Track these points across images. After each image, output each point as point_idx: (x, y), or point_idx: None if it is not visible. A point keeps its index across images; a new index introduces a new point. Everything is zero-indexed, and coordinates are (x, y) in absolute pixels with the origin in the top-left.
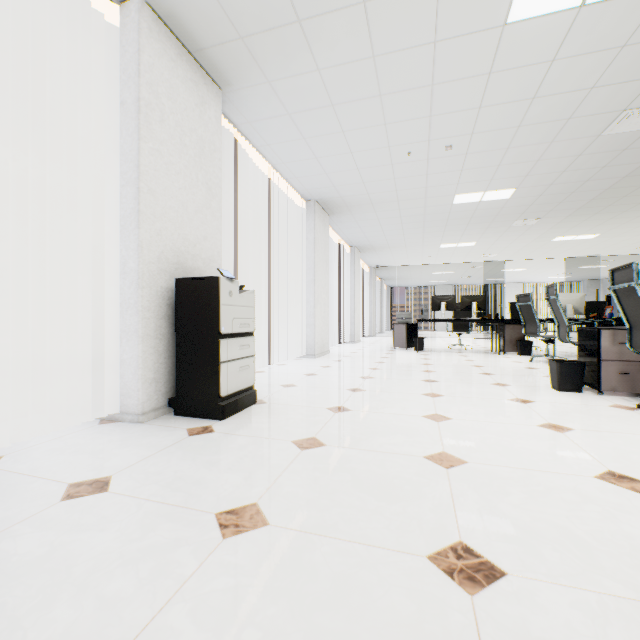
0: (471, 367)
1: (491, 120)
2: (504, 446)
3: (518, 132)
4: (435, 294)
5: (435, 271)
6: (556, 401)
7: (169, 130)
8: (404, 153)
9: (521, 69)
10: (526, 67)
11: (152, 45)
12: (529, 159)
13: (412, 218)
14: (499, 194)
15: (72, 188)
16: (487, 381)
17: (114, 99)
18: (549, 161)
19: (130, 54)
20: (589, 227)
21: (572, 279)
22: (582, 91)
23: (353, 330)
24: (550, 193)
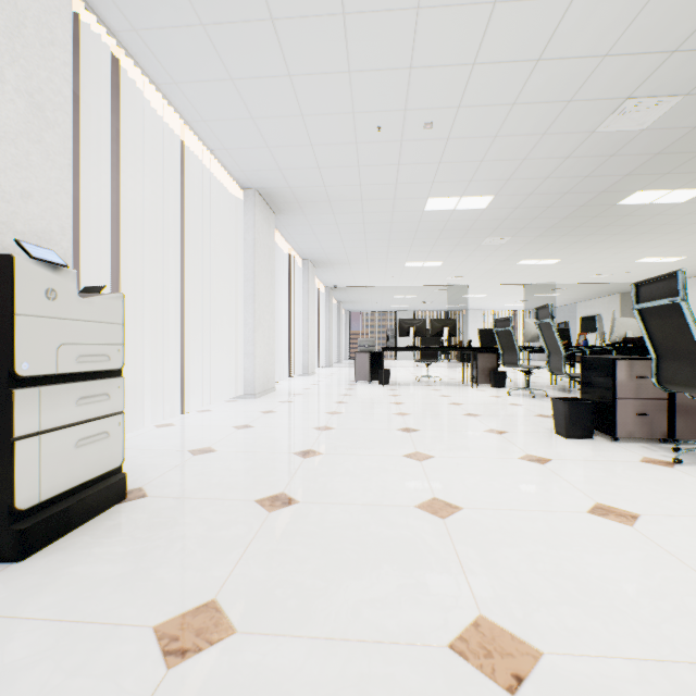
0: (450, 406)
1: (484, 88)
2: (575, 578)
3: (511, 113)
4: (396, 320)
5: (397, 294)
6: (576, 457)
7: None
8: (373, 127)
9: (534, 4)
10: (541, 1)
11: None
12: (515, 156)
13: (377, 226)
14: (476, 202)
15: None
16: (478, 427)
17: None
18: (535, 162)
19: None
20: (554, 251)
21: (525, 307)
22: (594, 59)
23: (307, 360)
24: (527, 206)
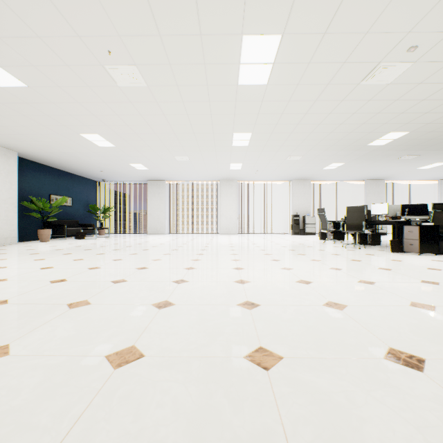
0: None
1: None
2: None
3: None
4: None
5: None
6: None
7: (371, 194)
8: None
9: None
10: None
11: (368, 184)
12: None
13: None
14: None
15: (358, 204)
16: None
17: (363, 193)
18: None
19: (365, 187)
20: None
21: None
22: None
23: None
24: None
